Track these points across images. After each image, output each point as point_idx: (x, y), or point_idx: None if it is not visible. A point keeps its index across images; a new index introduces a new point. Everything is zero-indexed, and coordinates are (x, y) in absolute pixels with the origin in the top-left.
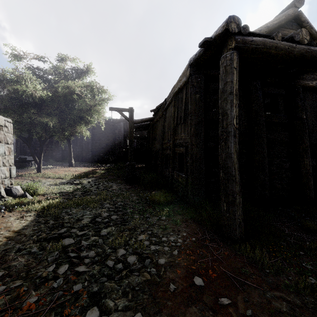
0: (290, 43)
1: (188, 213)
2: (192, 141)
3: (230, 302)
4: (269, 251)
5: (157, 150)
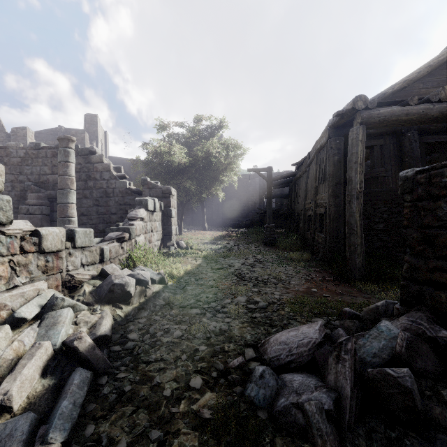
0: (427, 105)
1: (322, 266)
2: (330, 202)
3: (329, 296)
4: (382, 289)
5: (299, 211)
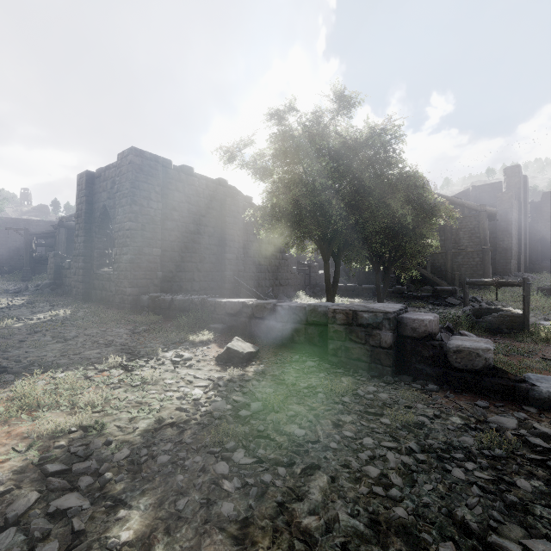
0: None
1: None
2: None
3: None
4: None
5: None
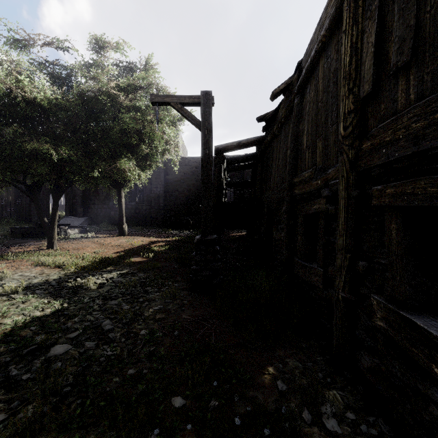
0: None
1: None
2: None
3: None
4: None
5: (273, 204)
